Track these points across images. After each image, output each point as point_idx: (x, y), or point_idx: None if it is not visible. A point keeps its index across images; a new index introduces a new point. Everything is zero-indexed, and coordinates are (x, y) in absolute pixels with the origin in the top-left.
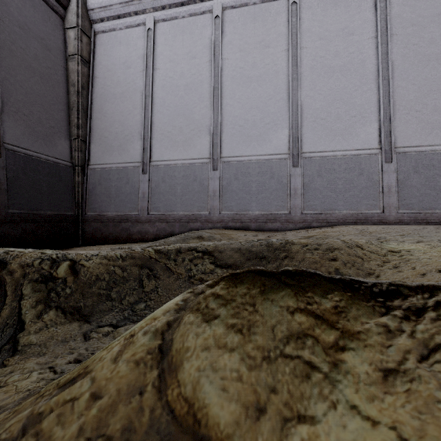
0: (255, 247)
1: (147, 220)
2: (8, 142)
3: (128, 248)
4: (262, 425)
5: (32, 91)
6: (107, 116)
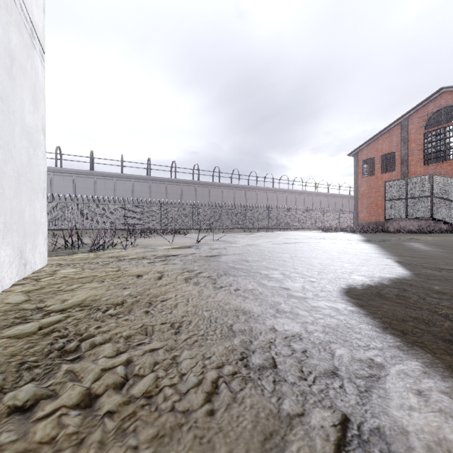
0: None
1: None
2: None
3: None
4: None
5: None
6: None
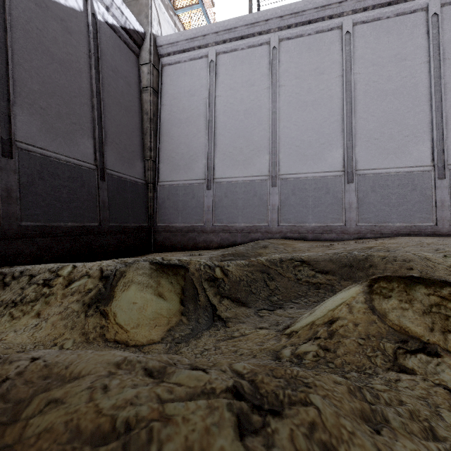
0: (342, 258)
1: (212, 230)
2: (108, 167)
3: (198, 255)
4: (434, 332)
5: (120, 123)
6: (174, 139)
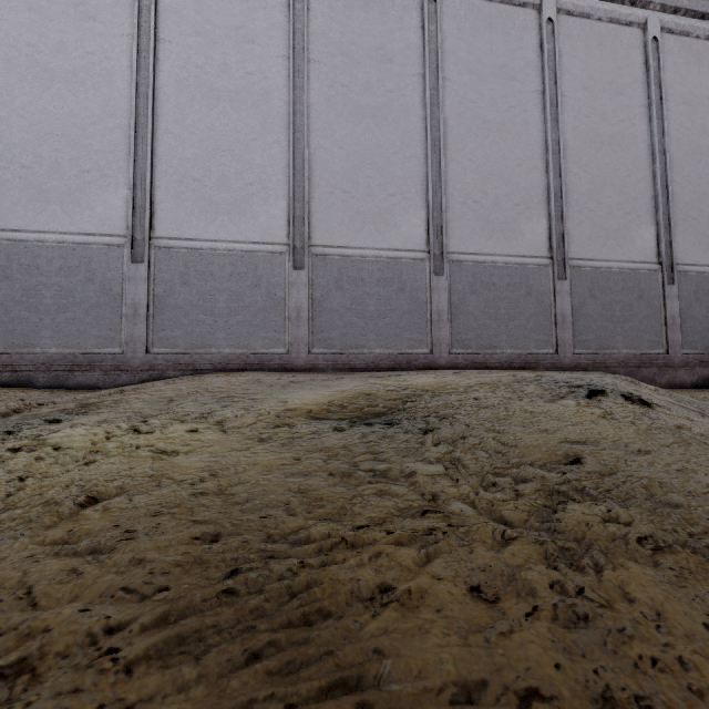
0: None
1: None
2: None
3: None
4: None
5: None
6: None
